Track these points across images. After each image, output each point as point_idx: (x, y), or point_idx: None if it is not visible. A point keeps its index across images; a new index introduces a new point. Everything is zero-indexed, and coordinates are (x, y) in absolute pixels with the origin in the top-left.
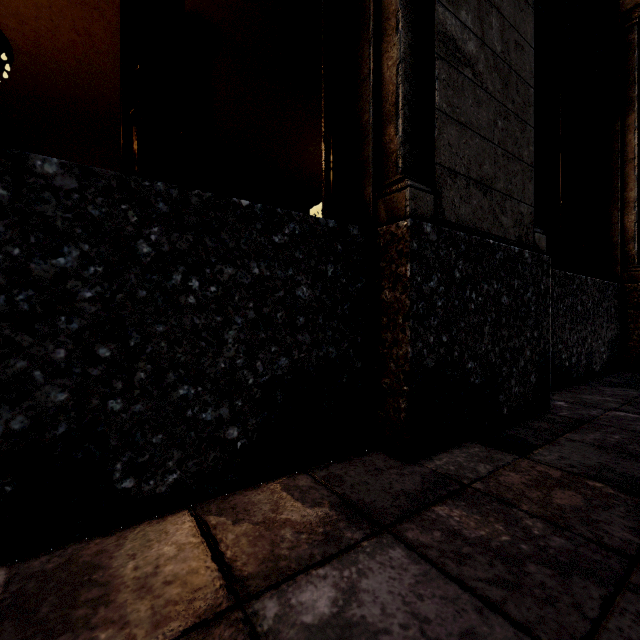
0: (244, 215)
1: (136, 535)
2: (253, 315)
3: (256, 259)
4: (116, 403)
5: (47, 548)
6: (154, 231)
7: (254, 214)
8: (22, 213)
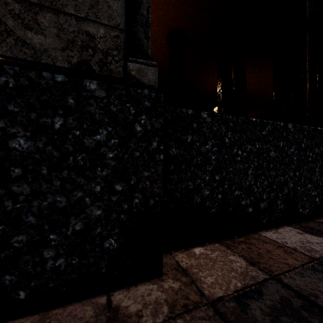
0: (319, 132)
1: (308, 223)
2: (321, 163)
3: (321, 146)
4: (298, 188)
5: (289, 223)
6: (304, 140)
7: (321, 131)
8: (286, 139)
